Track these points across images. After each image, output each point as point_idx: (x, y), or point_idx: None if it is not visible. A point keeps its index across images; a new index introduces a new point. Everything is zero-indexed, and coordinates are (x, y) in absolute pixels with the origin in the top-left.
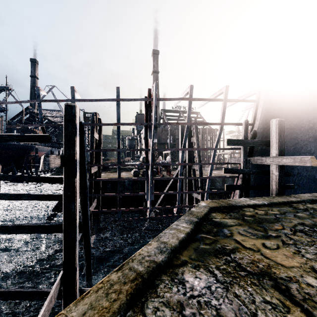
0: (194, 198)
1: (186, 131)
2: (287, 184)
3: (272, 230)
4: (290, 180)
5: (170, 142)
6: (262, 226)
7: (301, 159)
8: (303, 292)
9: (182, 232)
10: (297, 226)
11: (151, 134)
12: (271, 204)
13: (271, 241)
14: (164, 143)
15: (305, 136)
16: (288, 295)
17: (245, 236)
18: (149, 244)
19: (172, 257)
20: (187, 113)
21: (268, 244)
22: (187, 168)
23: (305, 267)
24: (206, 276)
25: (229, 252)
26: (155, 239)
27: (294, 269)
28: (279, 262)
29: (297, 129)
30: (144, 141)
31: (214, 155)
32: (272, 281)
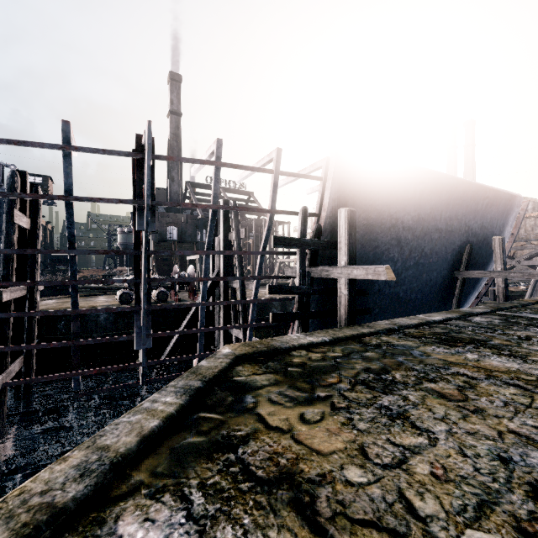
0: (233, 338)
1: (211, 219)
2: (361, 308)
3: (322, 387)
4: (370, 300)
5: (202, 240)
6: (311, 381)
7: (375, 269)
8: (335, 501)
9: (157, 416)
10: (360, 375)
11: (143, 223)
12: (334, 340)
13: (315, 408)
14: (190, 242)
15: (387, 237)
16: (309, 516)
17: (277, 403)
18: (63, 460)
19: (109, 480)
20: (212, 188)
21: (309, 415)
22: (223, 286)
23: (352, 448)
24: (169, 512)
25: (238, 444)
26: (84, 445)
27: (335, 456)
28: (316, 446)
29: (377, 226)
30: (152, 238)
31: (261, 263)
32: (293, 490)
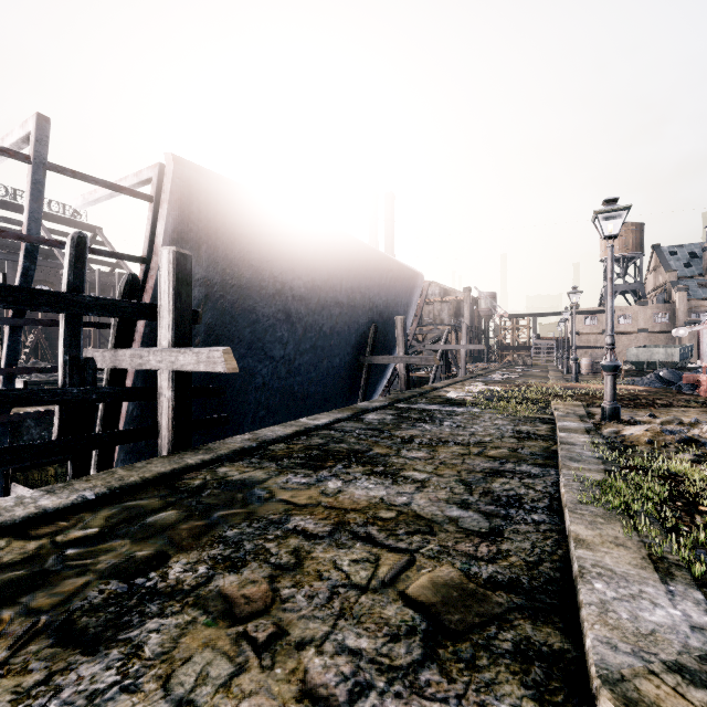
0: None
1: None
2: (212, 417)
3: None
4: (251, 399)
5: None
6: None
7: (209, 355)
8: None
9: None
10: (83, 591)
11: None
12: (111, 494)
13: None
14: None
15: (270, 307)
16: None
17: None
18: None
19: None
20: None
21: None
22: None
23: None
24: None
25: None
26: None
27: None
28: None
29: (255, 291)
30: None
31: (15, 342)
32: None
